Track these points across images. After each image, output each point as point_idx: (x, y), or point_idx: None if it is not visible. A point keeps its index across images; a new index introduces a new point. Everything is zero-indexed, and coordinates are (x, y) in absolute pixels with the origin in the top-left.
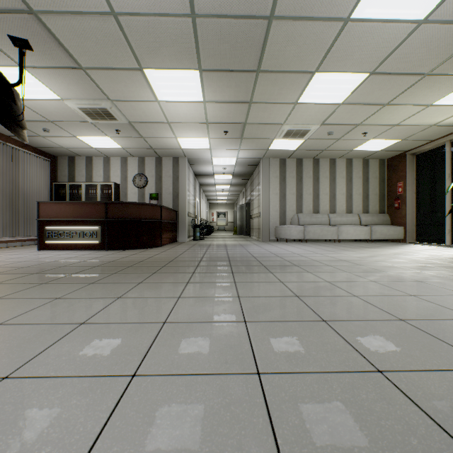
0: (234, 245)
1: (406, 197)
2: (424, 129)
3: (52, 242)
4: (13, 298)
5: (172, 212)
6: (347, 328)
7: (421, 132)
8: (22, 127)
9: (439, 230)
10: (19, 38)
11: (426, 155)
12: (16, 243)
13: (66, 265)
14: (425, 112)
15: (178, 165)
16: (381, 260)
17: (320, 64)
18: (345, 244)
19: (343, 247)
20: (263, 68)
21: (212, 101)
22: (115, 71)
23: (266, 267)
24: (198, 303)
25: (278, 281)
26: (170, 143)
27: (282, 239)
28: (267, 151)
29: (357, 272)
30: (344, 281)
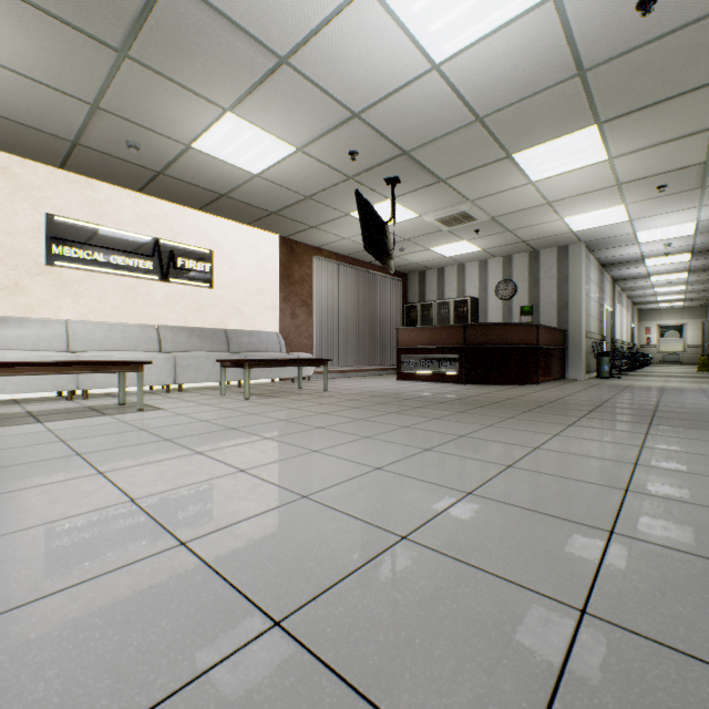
0: (683, 390)
1: None
2: None
3: (409, 372)
4: (403, 414)
5: (555, 333)
6: None
7: None
8: (390, 259)
9: None
10: (391, 178)
11: None
12: (374, 372)
13: (429, 395)
14: None
15: (565, 257)
16: None
17: None
18: None
19: None
20: None
21: (625, 153)
22: (477, 170)
23: None
24: (578, 442)
25: None
26: (552, 228)
27: None
28: None
29: None
30: None
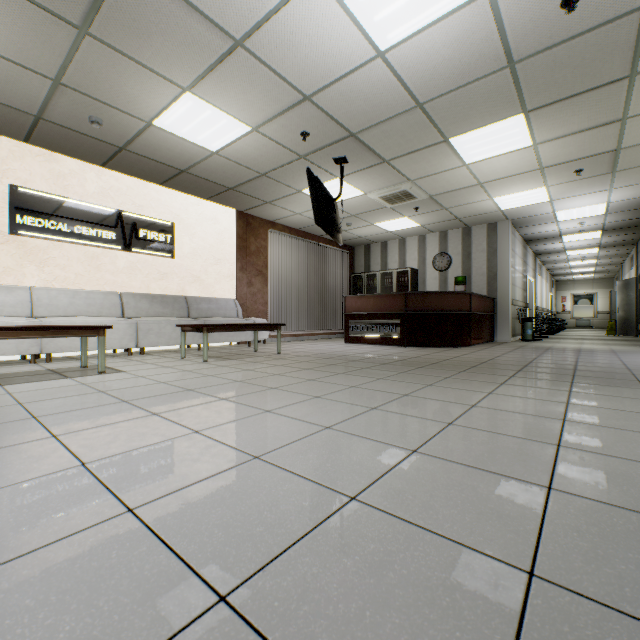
0: (596, 351)
1: None
2: None
3: (355, 335)
4: (351, 374)
5: (485, 301)
6: None
7: None
8: (339, 232)
9: None
10: (340, 158)
11: None
12: (324, 336)
13: (374, 357)
14: None
15: (494, 233)
16: None
17: None
18: None
19: None
20: None
21: (548, 140)
22: (417, 153)
23: None
24: (511, 400)
25: None
26: (483, 207)
27: None
28: None
29: None
30: None
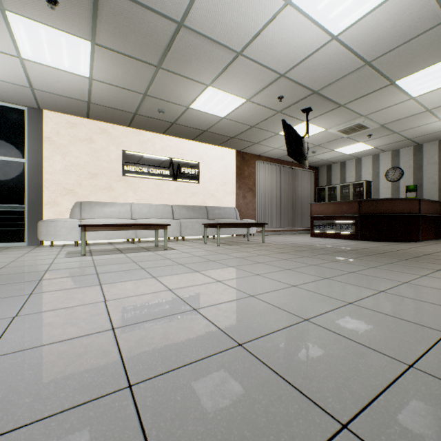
0: None
1: None
2: None
3: (318, 232)
4: (312, 257)
5: (436, 204)
6: None
7: None
8: (305, 159)
9: None
10: (306, 108)
11: None
12: (295, 232)
13: (331, 247)
14: None
15: None
16: None
17: None
18: None
19: None
20: None
21: None
22: (367, 96)
23: None
24: (440, 281)
25: None
26: (433, 127)
27: None
28: None
29: None
30: None
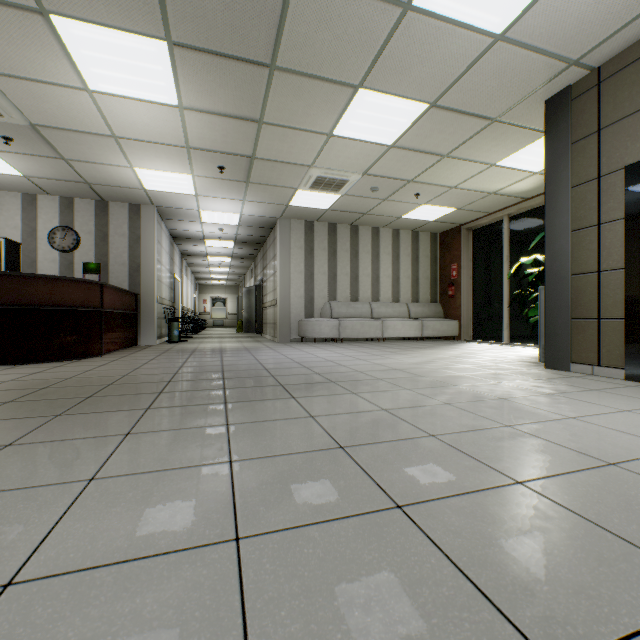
0: (236, 350)
1: (461, 283)
2: (483, 198)
3: None
4: None
5: (127, 296)
6: (446, 522)
7: (480, 200)
8: None
9: (496, 324)
10: None
11: (483, 231)
12: None
13: None
14: (486, 173)
15: (139, 217)
16: (444, 367)
17: (367, 75)
18: (392, 344)
19: (391, 348)
20: (281, 63)
21: (196, 108)
22: None
23: (286, 387)
24: (134, 492)
25: (306, 415)
26: (123, 176)
27: (308, 339)
28: (288, 208)
29: (421, 388)
30: (408, 406)
